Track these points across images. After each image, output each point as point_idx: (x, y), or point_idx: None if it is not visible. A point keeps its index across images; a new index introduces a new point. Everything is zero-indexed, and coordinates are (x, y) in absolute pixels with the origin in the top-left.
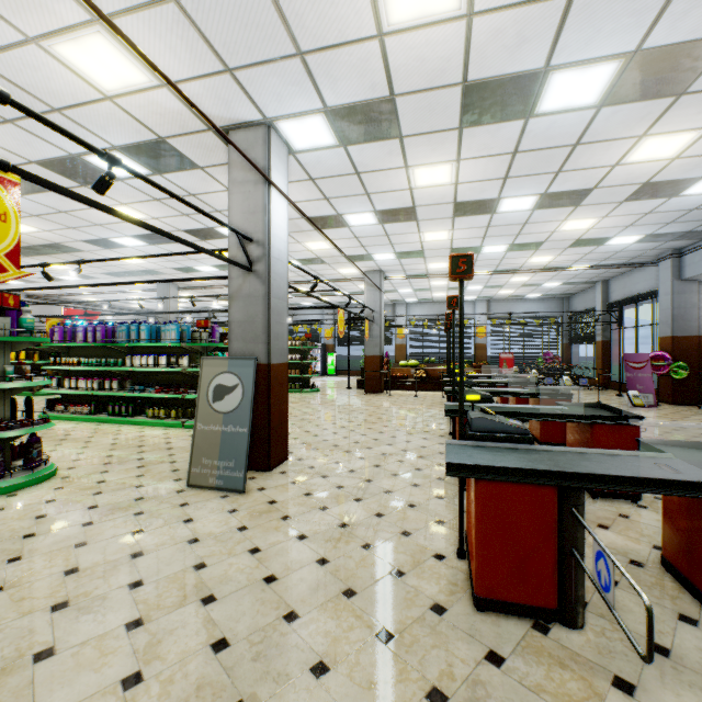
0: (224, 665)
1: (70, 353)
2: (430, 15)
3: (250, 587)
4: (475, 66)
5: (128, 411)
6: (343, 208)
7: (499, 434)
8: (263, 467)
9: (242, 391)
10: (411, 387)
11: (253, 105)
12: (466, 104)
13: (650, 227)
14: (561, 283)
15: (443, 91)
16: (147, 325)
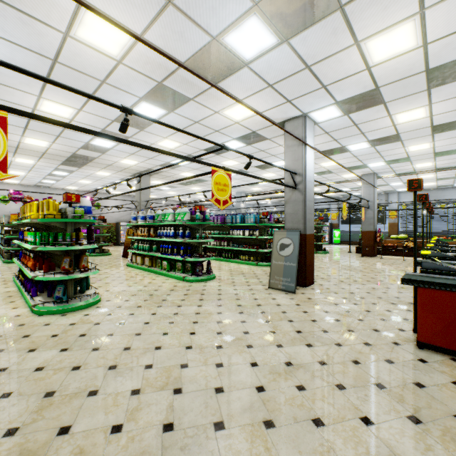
0: (301, 336)
1: (206, 229)
2: (398, 53)
3: (306, 321)
4: (433, 61)
5: (231, 256)
6: (346, 143)
7: (439, 271)
8: (302, 285)
9: (293, 246)
10: (400, 254)
11: (298, 110)
12: (430, 78)
13: None
14: None
15: (412, 77)
16: (240, 215)
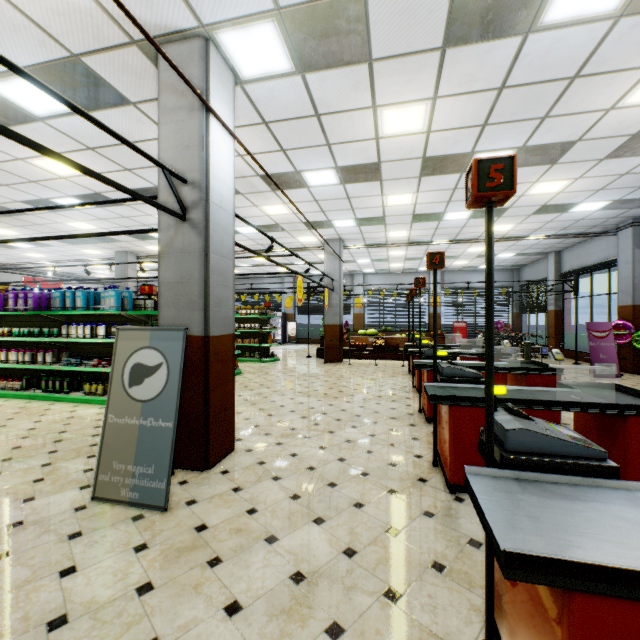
0: None
1: (4, 322)
2: None
3: None
4: None
5: (64, 387)
6: (302, 164)
7: (557, 459)
8: (200, 466)
9: (167, 372)
10: (371, 356)
11: (183, 2)
12: (456, 7)
13: (621, 191)
14: (514, 254)
15: None
16: (84, 291)
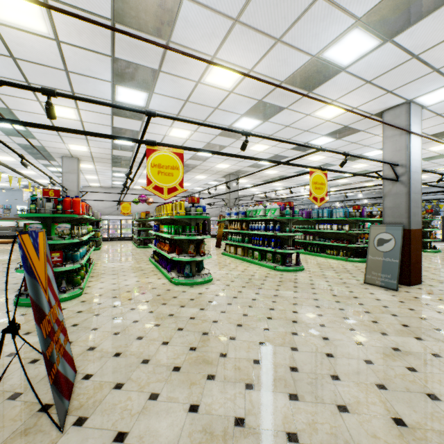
0: (408, 329)
1: None
2: None
3: (413, 317)
4: None
5: (317, 250)
6: None
7: None
8: (405, 283)
9: (394, 242)
10: None
11: (400, 98)
12: None
13: None
14: None
15: None
16: (326, 209)
